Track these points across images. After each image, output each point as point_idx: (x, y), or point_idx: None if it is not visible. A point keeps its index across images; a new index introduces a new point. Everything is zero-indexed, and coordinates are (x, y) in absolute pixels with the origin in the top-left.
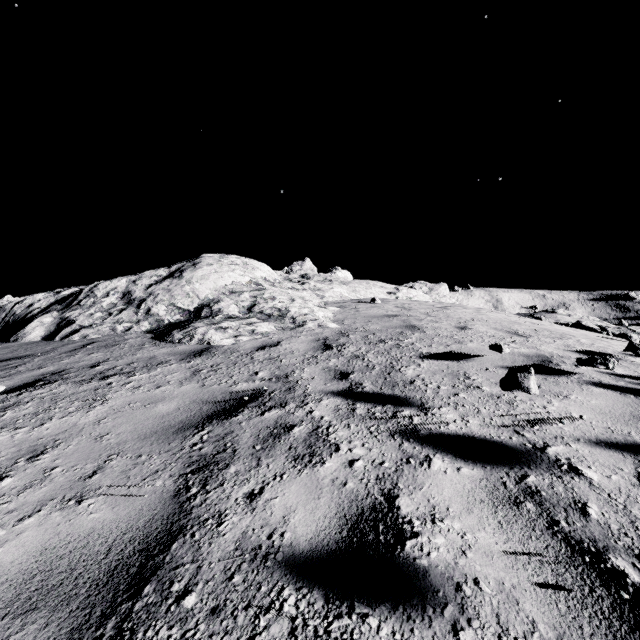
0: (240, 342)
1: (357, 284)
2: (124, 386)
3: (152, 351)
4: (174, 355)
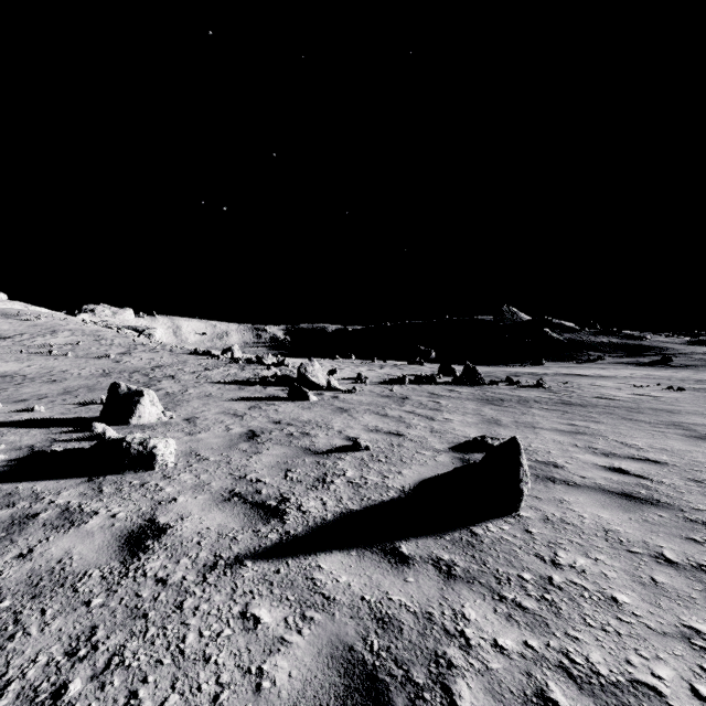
0: None
1: (8, 303)
2: None
3: None
4: None
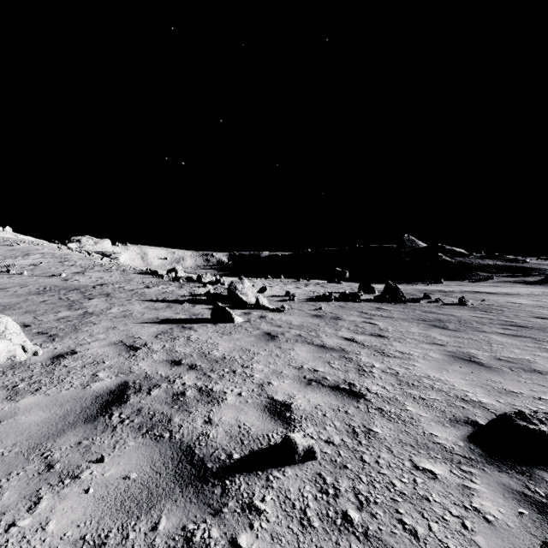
0: None
1: (1, 232)
2: None
3: None
4: None
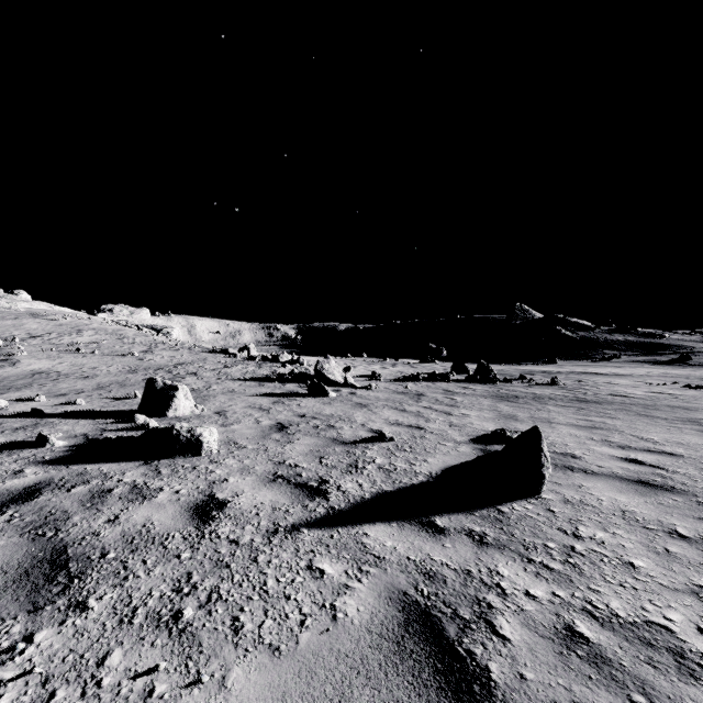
0: (4, 311)
1: (34, 303)
2: None
3: None
4: None
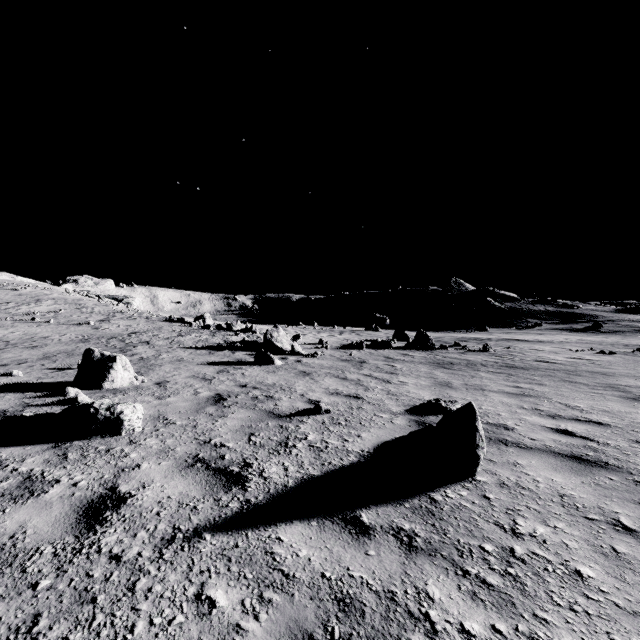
0: None
1: None
2: None
3: None
4: None
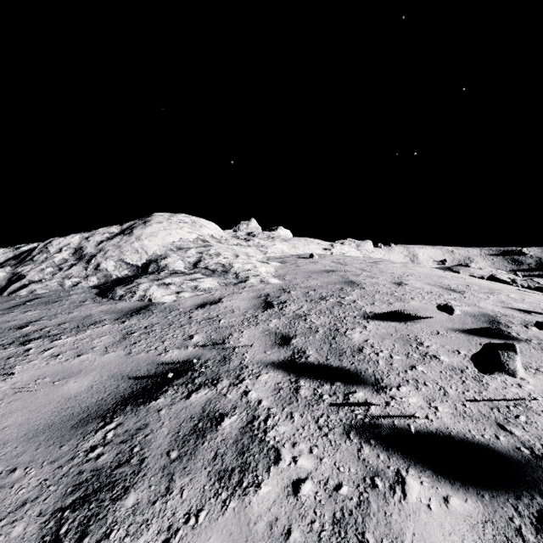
0: (181, 299)
1: (296, 241)
2: (42, 354)
3: (90, 309)
4: (111, 314)
